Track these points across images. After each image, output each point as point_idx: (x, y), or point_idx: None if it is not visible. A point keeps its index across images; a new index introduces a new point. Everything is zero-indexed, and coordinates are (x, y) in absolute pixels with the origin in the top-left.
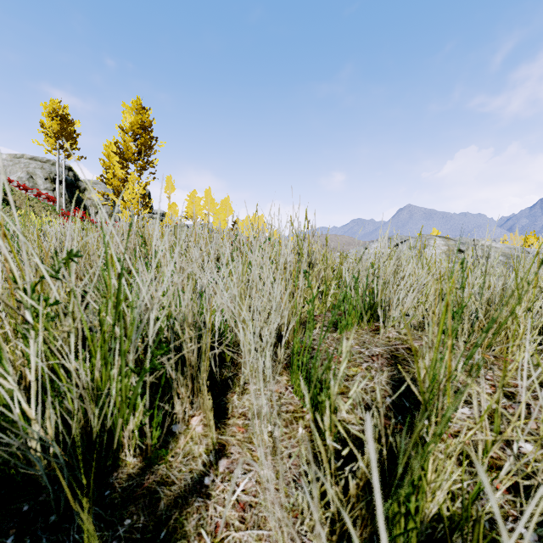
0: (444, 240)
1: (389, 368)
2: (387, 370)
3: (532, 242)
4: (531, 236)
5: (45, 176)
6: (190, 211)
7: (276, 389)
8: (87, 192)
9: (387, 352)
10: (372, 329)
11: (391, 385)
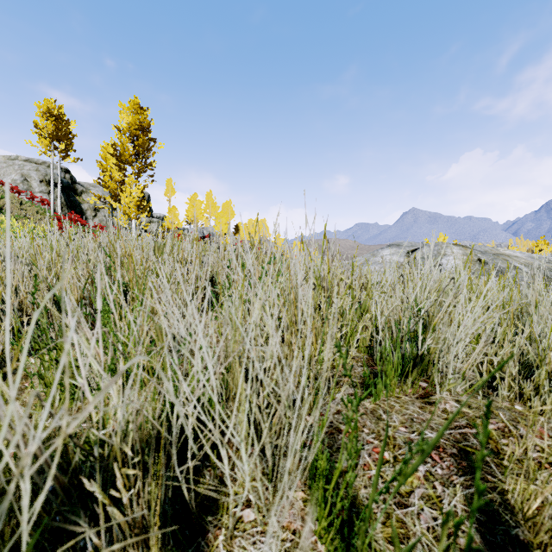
0: (461, 249)
1: (461, 479)
2: (460, 483)
3: (542, 247)
4: (541, 241)
5: (40, 179)
6: (191, 215)
7: (286, 523)
8: (85, 195)
9: (451, 442)
10: (419, 394)
11: (475, 522)
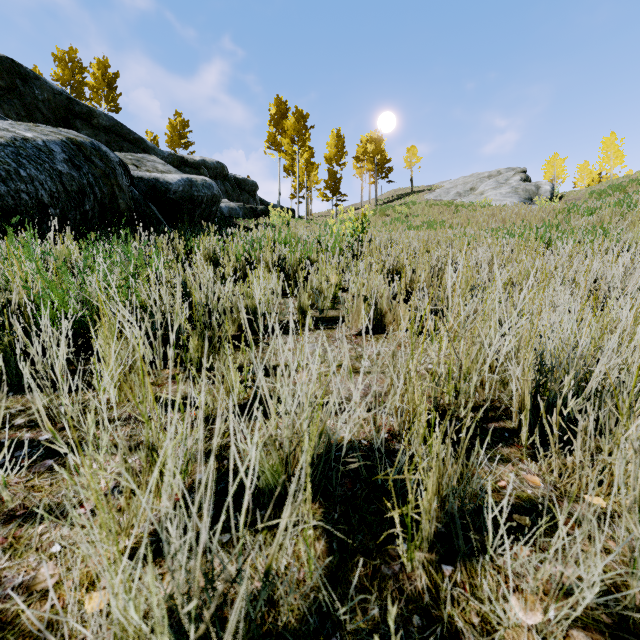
0: None
1: None
2: None
3: None
4: None
5: None
6: None
7: None
8: None
9: None
10: None
11: None
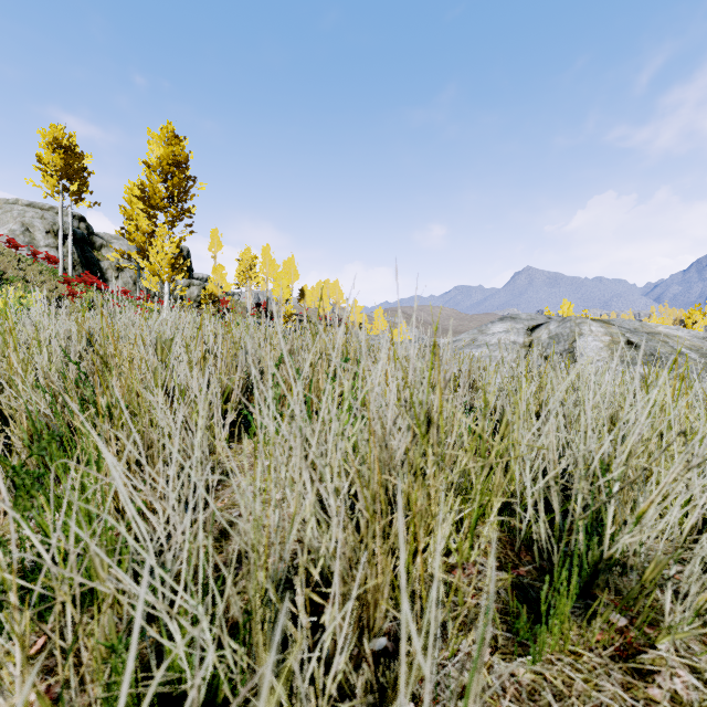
0: (602, 326)
1: None
2: None
3: (697, 318)
4: (695, 310)
5: (46, 229)
6: (242, 276)
7: None
8: (105, 249)
9: None
10: (616, 648)
11: None
